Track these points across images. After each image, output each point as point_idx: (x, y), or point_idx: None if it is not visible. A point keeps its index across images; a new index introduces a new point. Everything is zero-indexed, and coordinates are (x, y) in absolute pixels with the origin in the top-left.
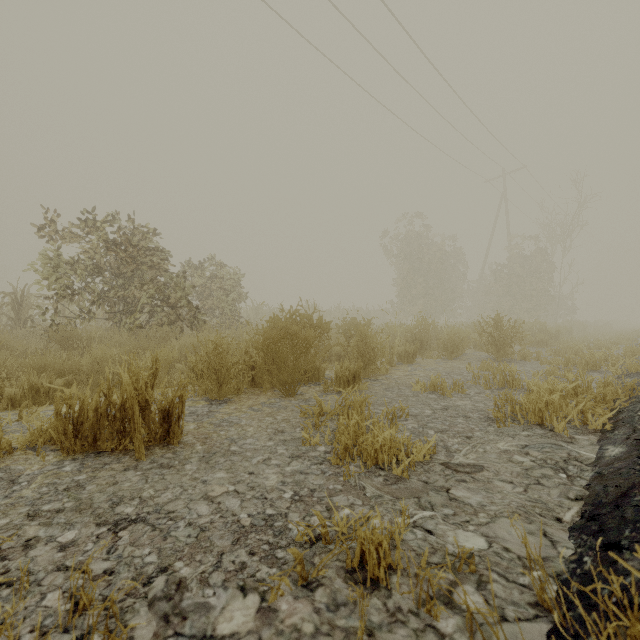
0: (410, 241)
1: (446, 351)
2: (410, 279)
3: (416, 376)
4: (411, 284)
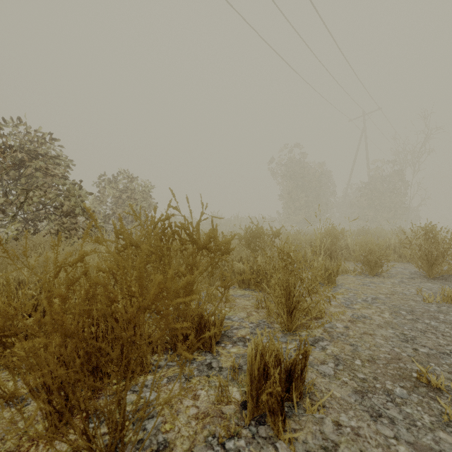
0: (293, 165)
1: (366, 265)
2: (294, 194)
3: (372, 324)
4: (294, 198)
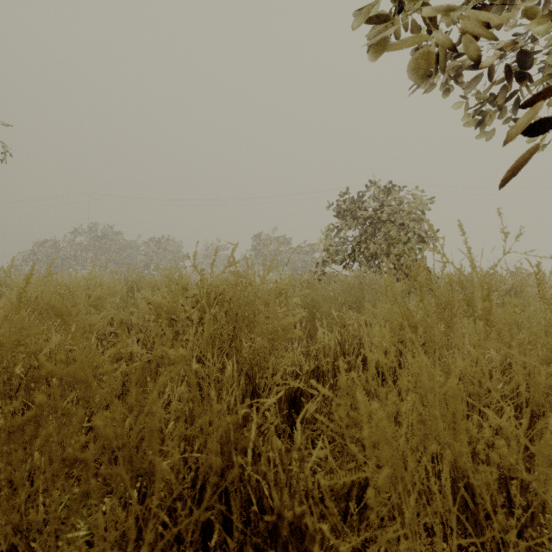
0: None
1: None
2: None
3: None
4: None
